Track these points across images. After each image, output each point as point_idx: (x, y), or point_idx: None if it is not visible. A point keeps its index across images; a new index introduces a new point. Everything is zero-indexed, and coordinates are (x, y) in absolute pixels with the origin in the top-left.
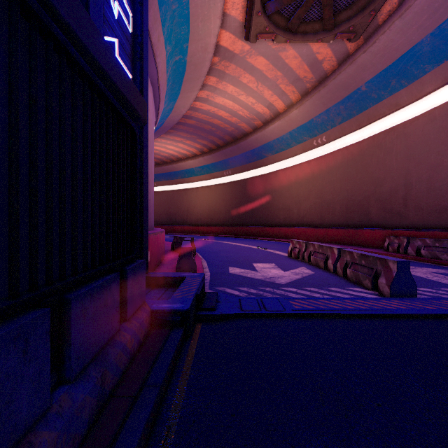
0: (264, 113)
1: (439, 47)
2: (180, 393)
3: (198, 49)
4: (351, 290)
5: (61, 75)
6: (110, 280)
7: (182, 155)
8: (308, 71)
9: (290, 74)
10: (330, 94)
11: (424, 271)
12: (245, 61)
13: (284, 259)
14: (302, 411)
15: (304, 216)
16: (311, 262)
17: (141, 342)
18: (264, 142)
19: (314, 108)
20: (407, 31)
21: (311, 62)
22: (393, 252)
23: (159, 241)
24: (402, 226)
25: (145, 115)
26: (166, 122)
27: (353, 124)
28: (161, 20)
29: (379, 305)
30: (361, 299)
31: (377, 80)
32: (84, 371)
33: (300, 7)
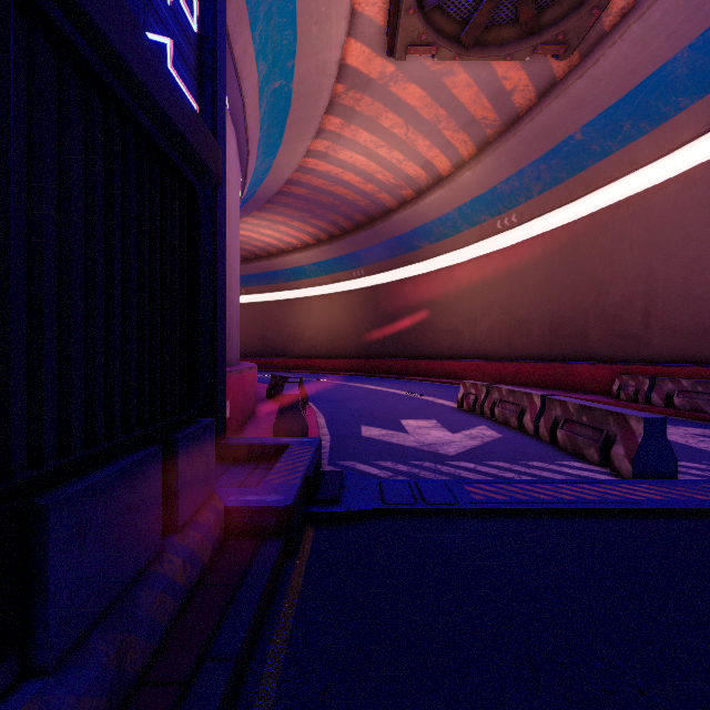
0: (418, 177)
1: (702, 69)
2: (274, 669)
3: (311, 70)
4: (565, 465)
5: (31, 61)
6: (142, 460)
7: (286, 245)
8: (489, 109)
9: (460, 113)
10: (523, 145)
11: (681, 432)
12: (387, 92)
13: (451, 412)
14: (501, 706)
15: (482, 343)
16: (496, 418)
17: (206, 568)
18: (417, 224)
19: (498, 169)
20: (651, 42)
21: (495, 94)
22: (626, 401)
23: (246, 384)
24: (640, 359)
25: (218, 170)
26: (259, 190)
27: (562, 195)
28: (249, 19)
29: (616, 493)
30: (585, 482)
31: (601, 123)
32: (80, 644)
33: (478, 1)
